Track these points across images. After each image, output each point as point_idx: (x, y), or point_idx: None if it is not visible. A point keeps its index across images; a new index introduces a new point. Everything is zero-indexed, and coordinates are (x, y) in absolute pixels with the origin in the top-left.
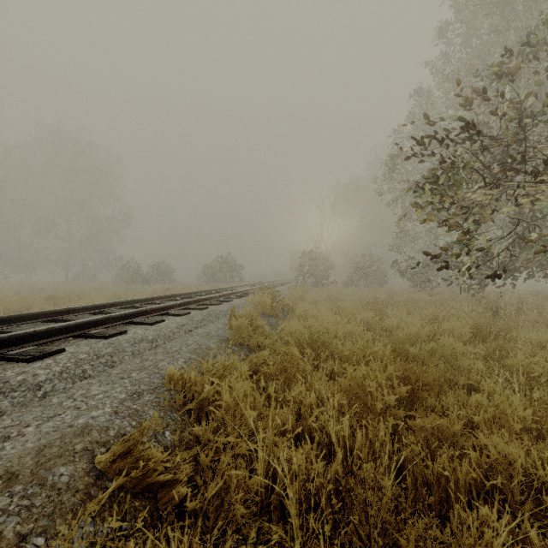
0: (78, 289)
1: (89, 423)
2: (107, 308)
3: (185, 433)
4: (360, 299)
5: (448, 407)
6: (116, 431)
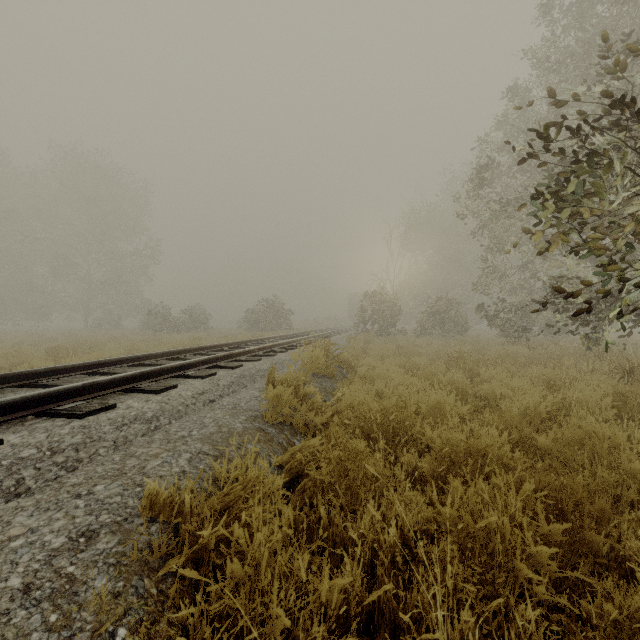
0: (93, 339)
1: None
2: (108, 367)
3: (160, 625)
4: (438, 352)
5: (630, 554)
6: None
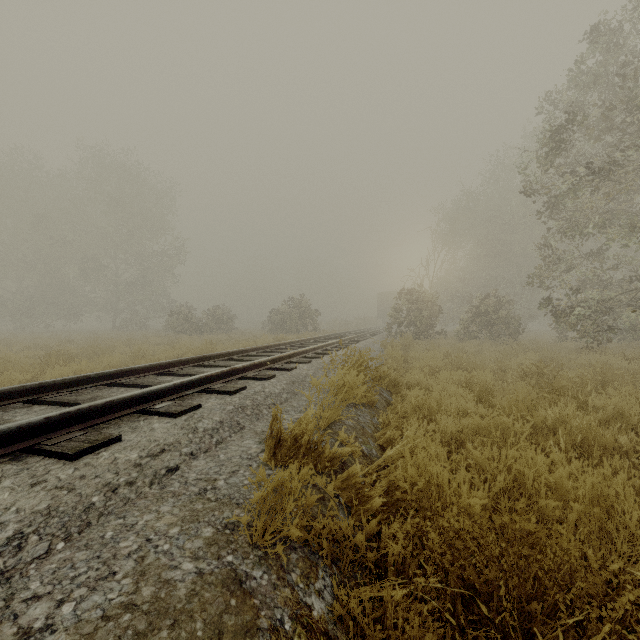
0: (109, 341)
1: None
2: (60, 390)
3: None
4: (501, 363)
5: None
6: None
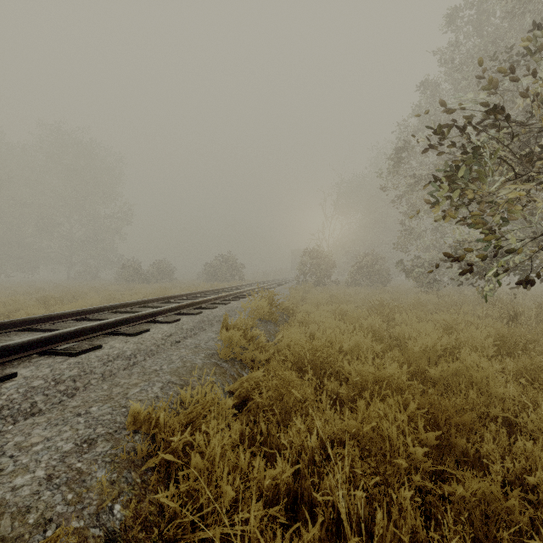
0: (76, 289)
1: (4, 500)
2: (92, 314)
3: (144, 503)
4: (364, 300)
5: (486, 454)
6: (38, 514)
